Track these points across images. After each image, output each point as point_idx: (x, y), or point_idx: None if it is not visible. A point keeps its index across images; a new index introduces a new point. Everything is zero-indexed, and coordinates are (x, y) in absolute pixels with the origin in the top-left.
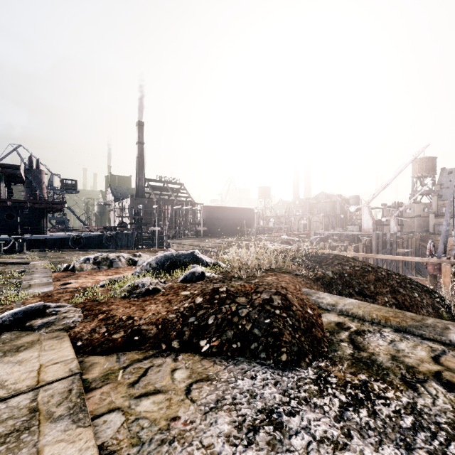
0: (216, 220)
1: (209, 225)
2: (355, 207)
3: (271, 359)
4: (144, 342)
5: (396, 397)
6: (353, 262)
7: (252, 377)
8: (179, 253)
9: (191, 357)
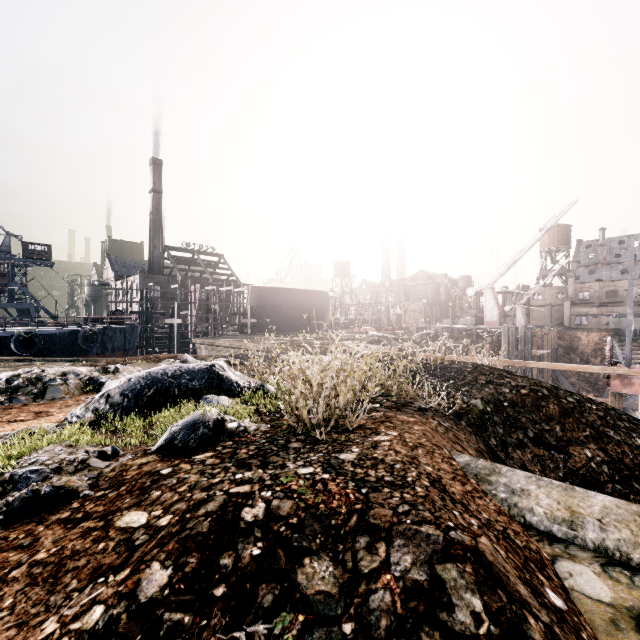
0: (271, 309)
1: (260, 316)
2: (474, 290)
3: None
4: None
5: None
6: (513, 379)
7: None
8: (181, 369)
9: None
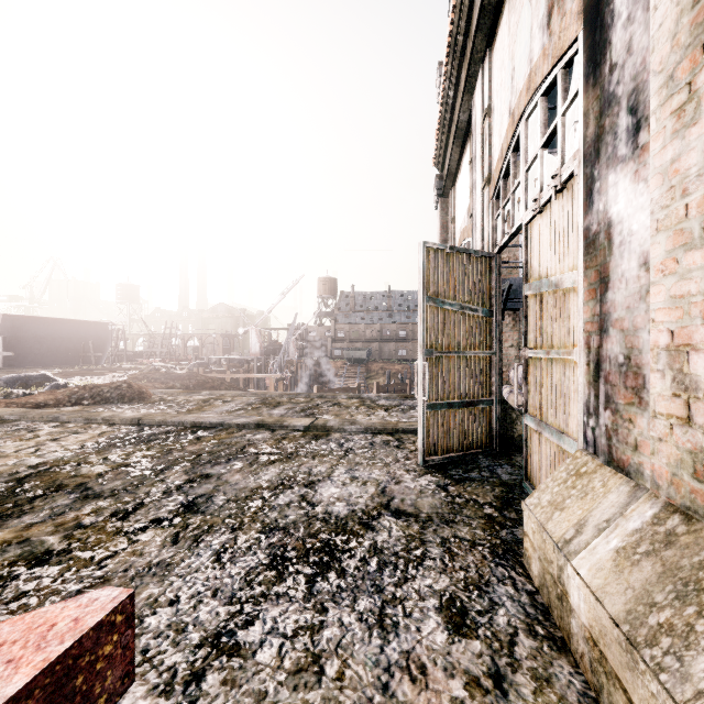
0: (32, 340)
1: (16, 348)
2: (243, 330)
3: (120, 402)
4: (49, 406)
5: (164, 402)
6: (200, 377)
7: (111, 405)
8: (28, 374)
9: (80, 406)
